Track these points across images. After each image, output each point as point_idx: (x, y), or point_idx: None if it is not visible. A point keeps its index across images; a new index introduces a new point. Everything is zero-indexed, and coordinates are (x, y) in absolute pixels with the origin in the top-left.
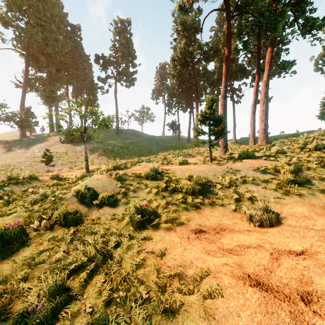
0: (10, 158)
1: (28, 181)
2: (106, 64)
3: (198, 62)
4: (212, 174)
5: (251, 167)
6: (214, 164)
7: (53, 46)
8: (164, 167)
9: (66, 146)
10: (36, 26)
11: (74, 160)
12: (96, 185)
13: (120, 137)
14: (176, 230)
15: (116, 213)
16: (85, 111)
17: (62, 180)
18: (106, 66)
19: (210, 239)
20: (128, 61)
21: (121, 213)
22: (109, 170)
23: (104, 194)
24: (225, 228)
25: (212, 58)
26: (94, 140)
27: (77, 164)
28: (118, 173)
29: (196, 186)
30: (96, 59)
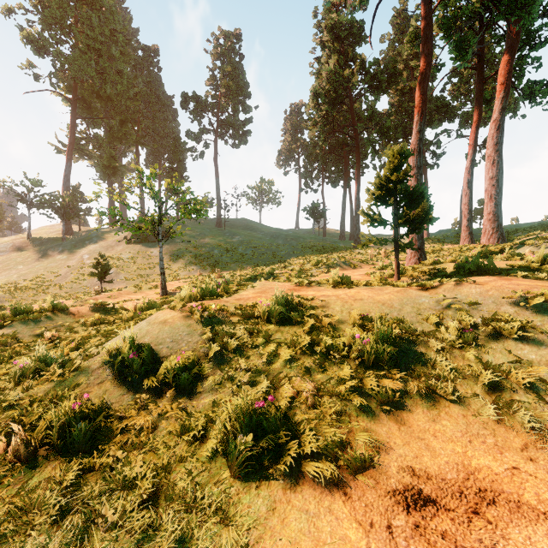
0: (45, 269)
1: (48, 316)
2: (200, 109)
3: (360, 97)
4: (410, 311)
5: (506, 298)
6: (410, 287)
7: (114, 83)
8: (303, 292)
9: (133, 248)
10: (88, 50)
11: (146, 271)
12: (159, 337)
13: (222, 233)
14: (348, 491)
15: (193, 412)
16: (166, 190)
17: (112, 313)
18: (201, 112)
19: (463, 544)
20: (237, 102)
21: (206, 414)
22: (192, 298)
23: (171, 363)
24: (493, 490)
25: (386, 87)
26: (180, 238)
27: (151, 279)
28: (207, 307)
29: (385, 345)
30: (184, 101)
